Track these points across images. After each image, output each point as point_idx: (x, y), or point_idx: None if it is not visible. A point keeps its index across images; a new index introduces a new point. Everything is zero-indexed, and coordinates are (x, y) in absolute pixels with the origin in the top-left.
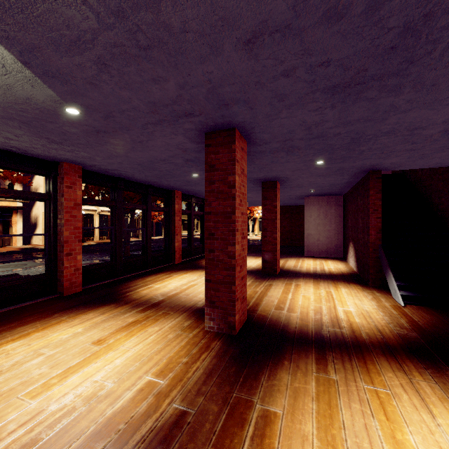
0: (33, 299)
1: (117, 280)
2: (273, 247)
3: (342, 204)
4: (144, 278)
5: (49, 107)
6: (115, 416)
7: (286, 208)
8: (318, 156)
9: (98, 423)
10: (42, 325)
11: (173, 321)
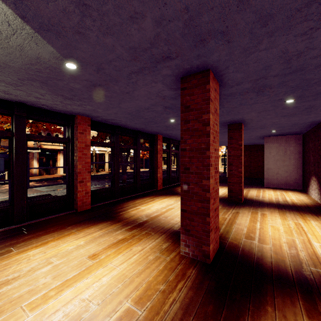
0: (58, 213)
1: (115, 201)
2: (238, 179)
3: (301, 142)
4: (134, 200)
5: (55, 65)
6: None
7: (245, 147)
8: (289, 94)
9: None
10: (58, 236)
11: (153, 242)
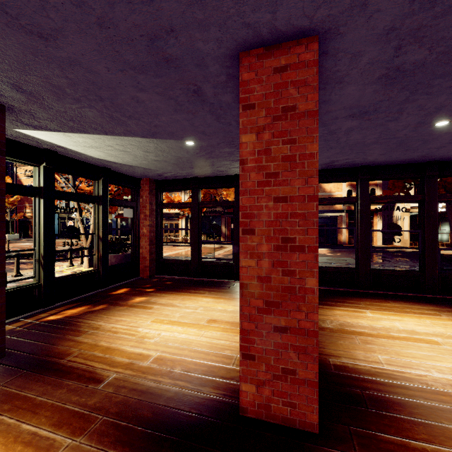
0: None
1: (352, 292)
2: None
3: None
4: (387, 301)
5: (192, 146)
6: (119, 350)
7: None
8: None
9: (117, 346)
10: (233, 297)
11: None
